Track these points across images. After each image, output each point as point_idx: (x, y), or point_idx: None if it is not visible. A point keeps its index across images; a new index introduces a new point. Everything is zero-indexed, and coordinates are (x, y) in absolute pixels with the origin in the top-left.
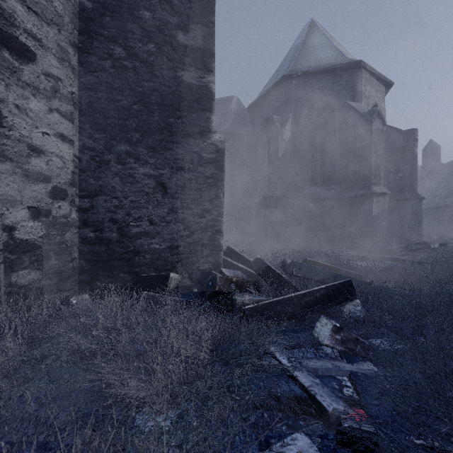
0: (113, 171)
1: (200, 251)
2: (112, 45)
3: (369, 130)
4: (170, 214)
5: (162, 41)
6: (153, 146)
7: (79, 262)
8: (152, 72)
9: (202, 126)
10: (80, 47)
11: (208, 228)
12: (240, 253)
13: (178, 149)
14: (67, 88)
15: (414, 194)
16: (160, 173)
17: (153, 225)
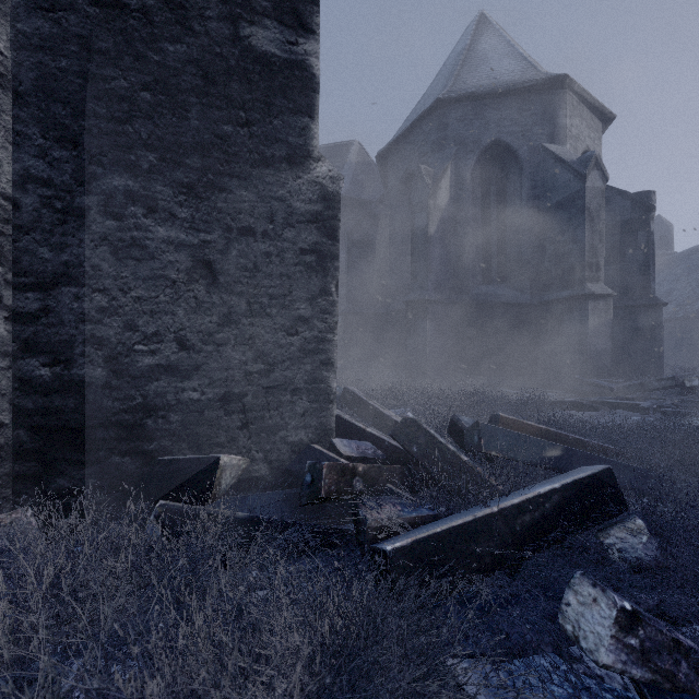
0: (96, 233)
1: (289, 404)
2: None
3: (581, 190)
4: (225, 328)
5: None
6: (188, 181)
7: (14, 433)
8: (184, 23)
9: (293, 144)
10: None
11: (305, 356)
12: (368, 401)
13: (242, 191)
14: None
15: (649, 297)
16: (202, 239)
17: (188, 350)
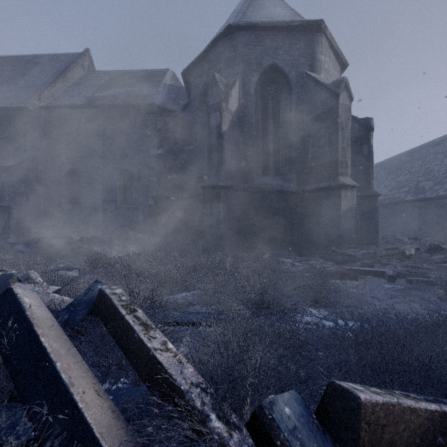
0: None
1: None
2: None
3: (335, 105)
4: None
5: None
6: None
7: None
8: None
9: None
10: None
11: None
12: (124, 317)
13: None
14: None
15: (370, 190)
16: None
17: None
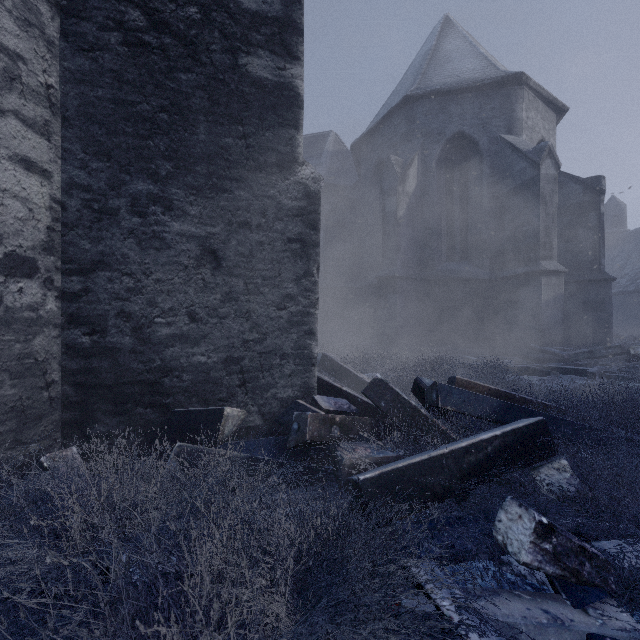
0: (125, 228)
1: (278, 367)
2: (122, 5)
3: (536, 176)
4: (227, 304)
5: (212, 2)
6: (197, 184)
7: (62, 388)
8: (194, 56)
9: (282, 152)
10: (63, 7)
11: (292, 327)
12: (343, 365)
13: (240, 191)
14: (37, 75)
15: (599, 273)
16: (208, 231)
17: (197, 322)
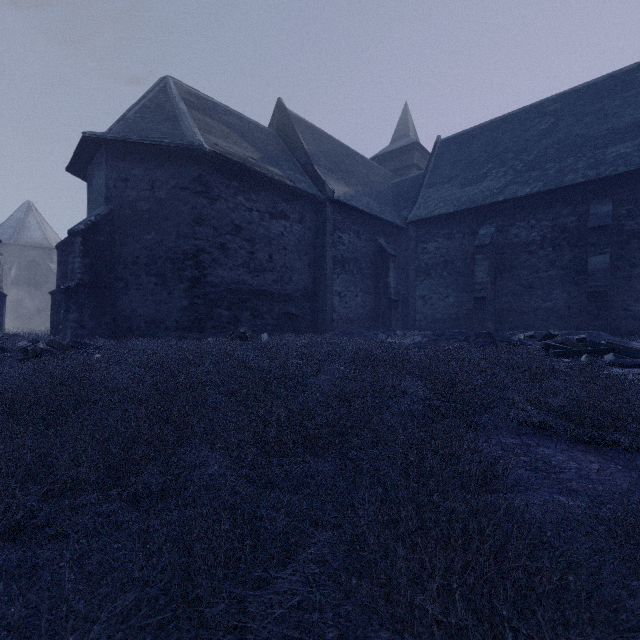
0: None
1: None
2: None
3: None
4: None
5: None
6: None
7: None
8: None
9: None
10: None
11: None
12: None
13: None
14: None
15: None
16: None
17: None
